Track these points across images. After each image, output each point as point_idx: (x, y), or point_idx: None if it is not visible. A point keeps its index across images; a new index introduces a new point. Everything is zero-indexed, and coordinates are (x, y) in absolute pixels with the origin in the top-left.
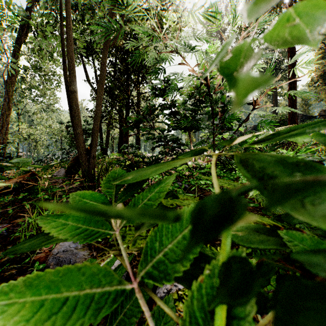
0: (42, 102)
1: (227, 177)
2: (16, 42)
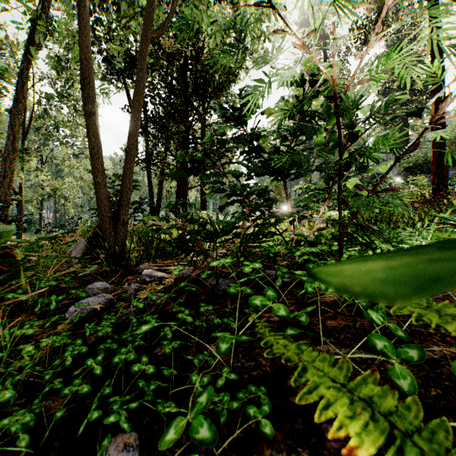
0: (72, 145)
1: None
2: (24, 53)
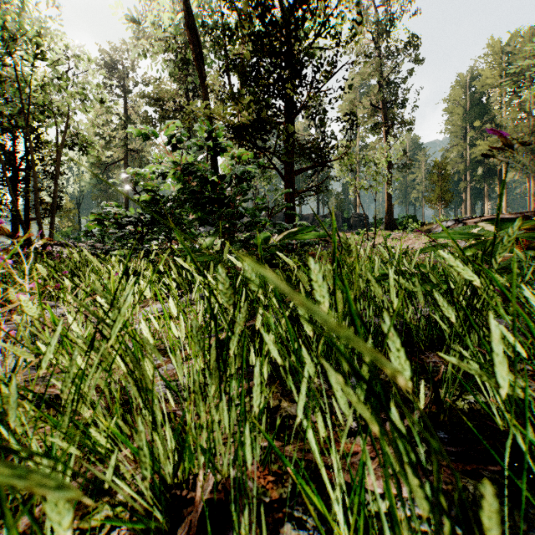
0: None
1: None
2: None
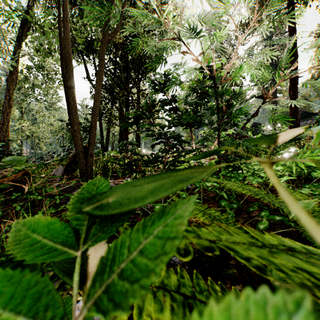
0: (44, 101)
1: (235, 177)
2: (16, 40)
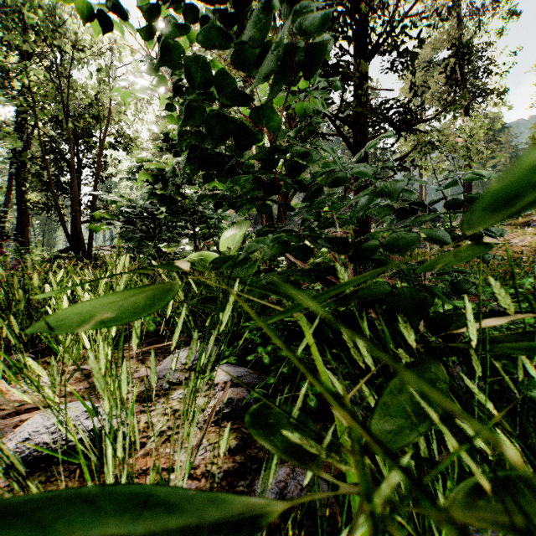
0: None
1: None
2: None
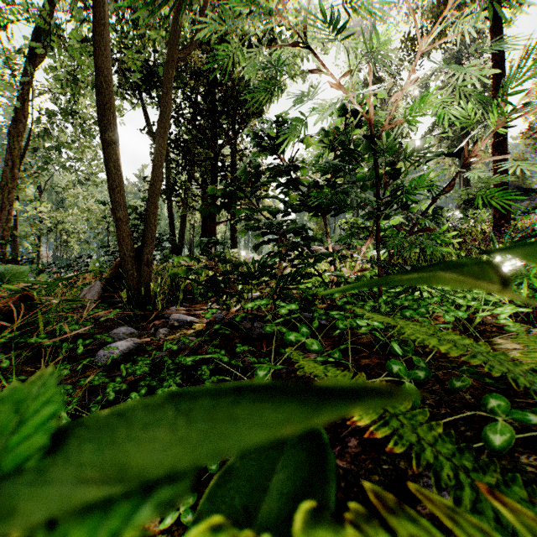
0: (77, 170)
1: (411, 307)
2: (25, 65)
